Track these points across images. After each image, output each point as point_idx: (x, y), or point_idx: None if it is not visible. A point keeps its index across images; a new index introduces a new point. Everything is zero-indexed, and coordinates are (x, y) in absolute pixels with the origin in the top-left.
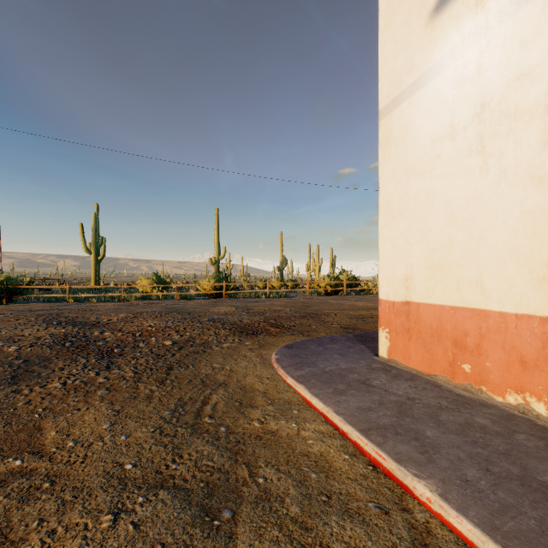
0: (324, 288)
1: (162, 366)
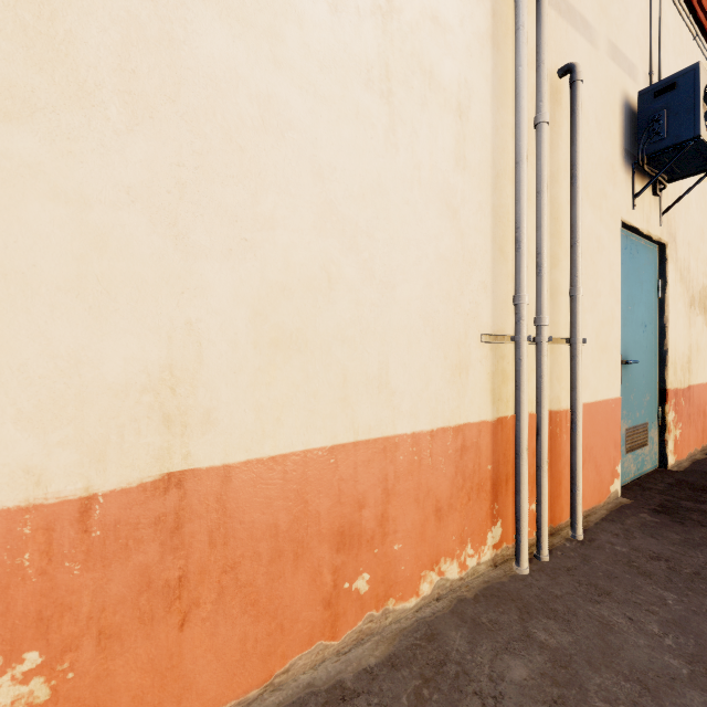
0: None
1: None
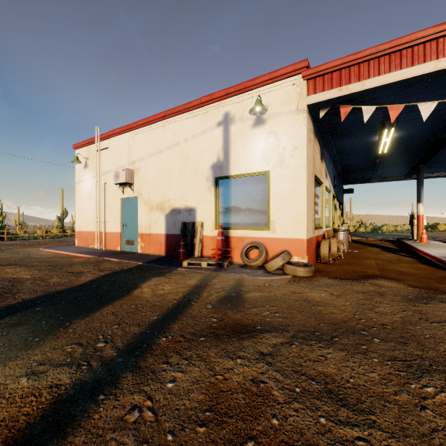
0: None
1: None
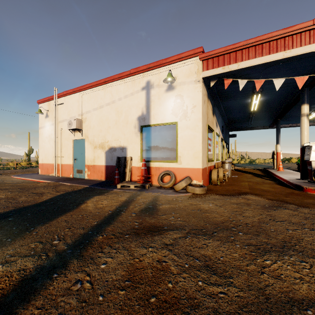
0: None
1: None
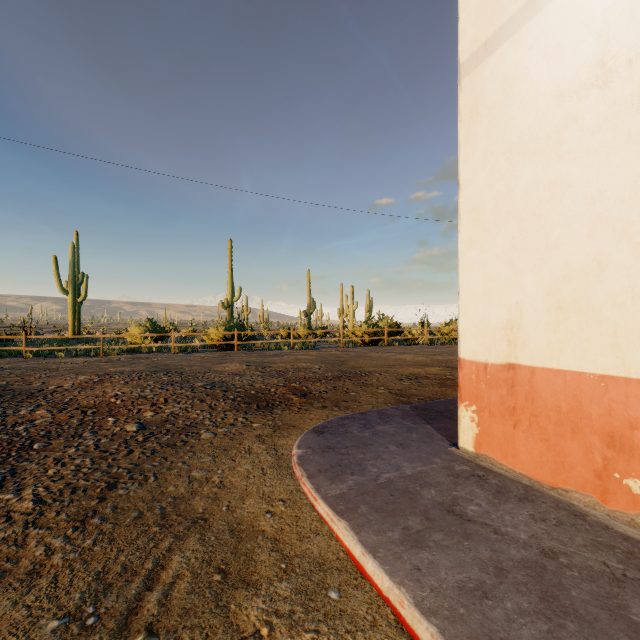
0: (360, 338)
1: (99, 479)
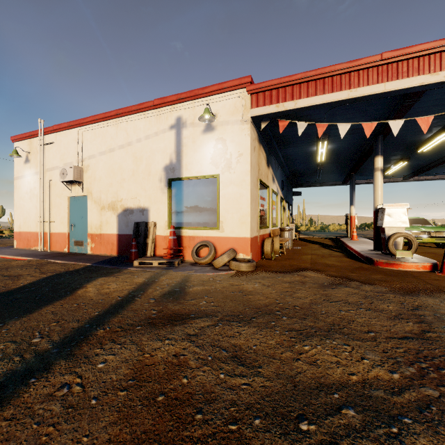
0: None
1: None
